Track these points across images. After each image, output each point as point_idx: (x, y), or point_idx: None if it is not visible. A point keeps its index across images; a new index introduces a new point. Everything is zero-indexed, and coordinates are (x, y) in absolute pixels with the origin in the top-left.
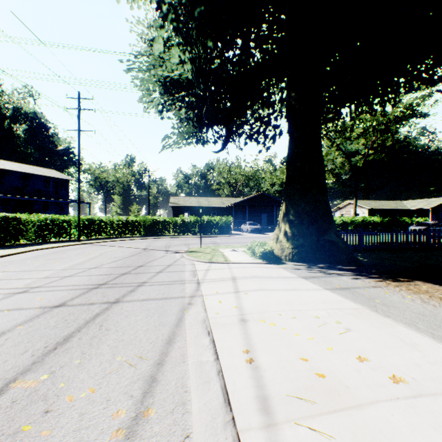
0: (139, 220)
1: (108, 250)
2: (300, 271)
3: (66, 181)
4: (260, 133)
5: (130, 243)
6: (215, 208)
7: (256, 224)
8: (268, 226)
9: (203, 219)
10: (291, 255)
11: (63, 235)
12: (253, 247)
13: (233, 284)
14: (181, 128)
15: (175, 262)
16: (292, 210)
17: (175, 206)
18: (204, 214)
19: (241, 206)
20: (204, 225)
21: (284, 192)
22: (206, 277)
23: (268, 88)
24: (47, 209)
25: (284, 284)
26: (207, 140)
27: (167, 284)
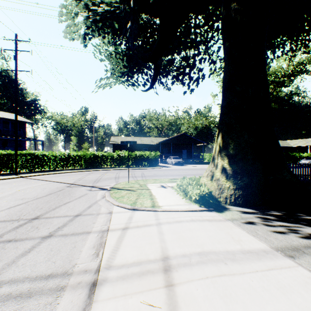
0: (80, 155)
1: (31, 186)
2: (261, 228)
3: (24, 123)
4: (185, 74)
5: (65, 176)
6: (146, 145)
7: (179, 158)
8: (188, 159)
9: (135, 154)
10: (234, 197)
11: (3, 168)
12: (184, 185)
13: (166, 303)
14: (113, 70)
15: (88, 209)
16: (232, 143)
17: (114, 143)
18: (137, 150)
19: (166, 144)
20: (136, 159)
21: (221, 122)
22: (116, 259)
23: (195, 27)
24: (6, 146)
25: (275, 291)
26: (137, 83)
27: (18, 299)
